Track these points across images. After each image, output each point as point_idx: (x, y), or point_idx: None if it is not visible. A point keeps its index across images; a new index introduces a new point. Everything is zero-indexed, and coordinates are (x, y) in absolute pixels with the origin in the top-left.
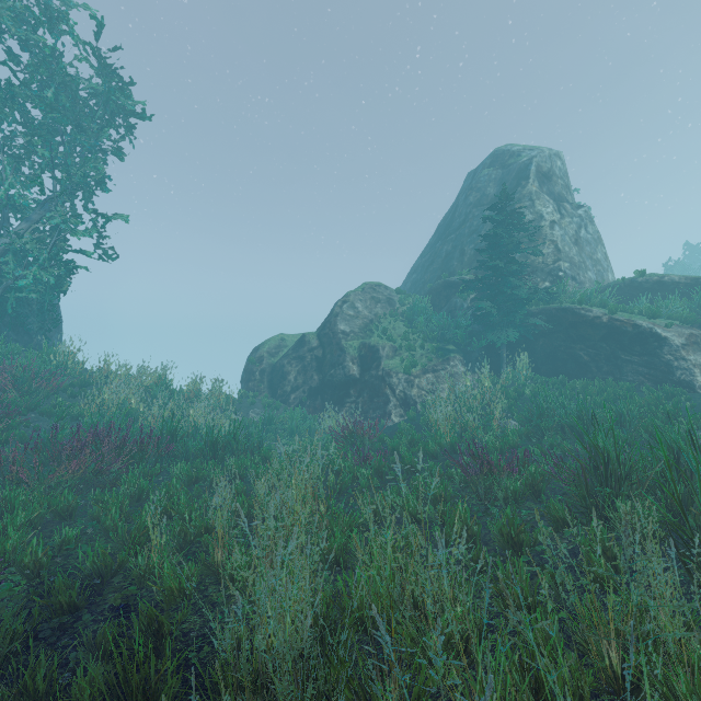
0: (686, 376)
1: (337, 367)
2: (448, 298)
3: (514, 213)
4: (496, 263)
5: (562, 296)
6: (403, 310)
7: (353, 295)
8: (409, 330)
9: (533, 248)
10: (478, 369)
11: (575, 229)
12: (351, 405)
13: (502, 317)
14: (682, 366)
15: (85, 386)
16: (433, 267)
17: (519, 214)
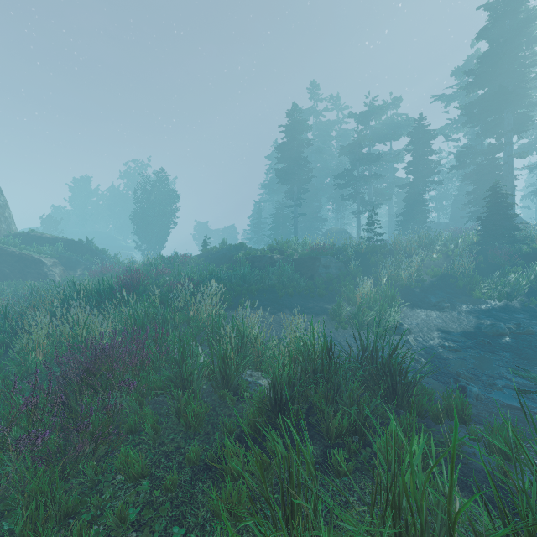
0: (53, 277)
1: None
2: None
3: None
4: None
5: None
6: None
7: None
8: None
9: None
10: None
11: None
12: None
13: None
14: (51, 273)
15: None
16: None
17: None
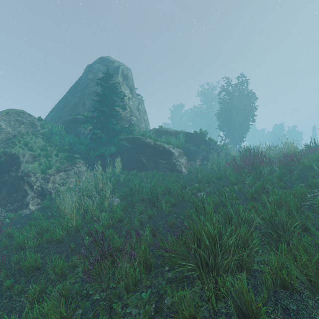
0: (180, 168)
1: None
2: (76, 127)
3: (113, 85)
4: (104, 109)
5: (134, 132)
6: (43, 131)
7: None
8: (47, 144)
9: (123, 105)
10: (94, 168)
11: (137, 104)
12: None
13: (107, 139)
14: (178, 164)
15: None
16: (66, 109)
17: (116, 86)
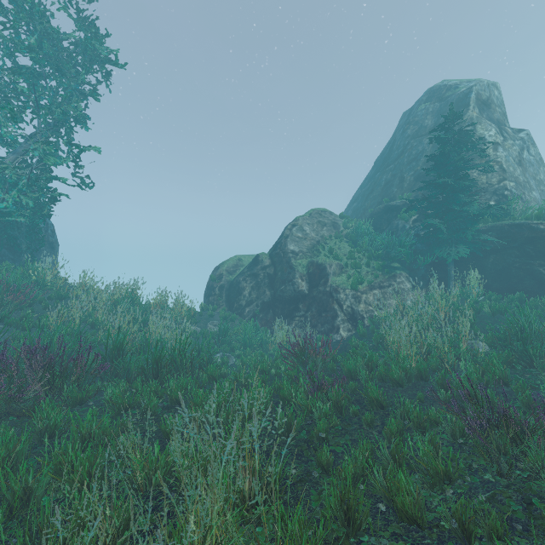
0: None
1: (287, 283)
2: (389, 221)
3: (462, 131)
4: (446, 180)
5: (512, 213)
6: (347, 232)
7: (301, 219)
8: (354, 249)
9: (485, 163)
10: (424, 286)
11: (518, 151)
12: (300, 319)
13: (451, 233)
14: None
15: (62, 298)
16: (373, 195)
17: (468, 132)
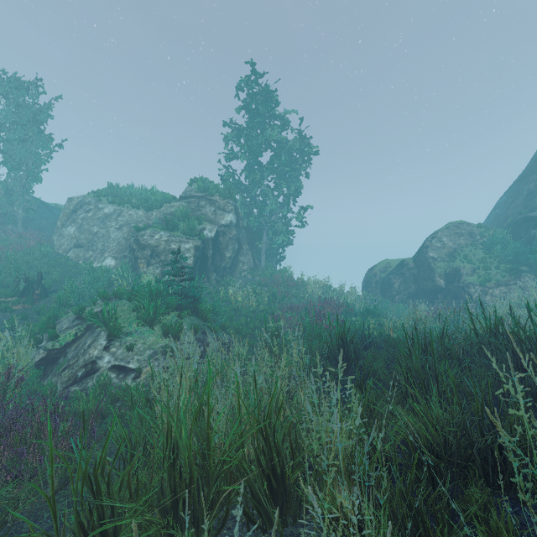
0: None
1: (428, 280)
2: (527, 229)
3: None
4: None
5: None
6: (483, 241)
7: (439, 232)
8: (486, 256)
9: None
10: None
11: None
12: (438, 304)
13: None
14: None
15: (297, 286)
16: (515, 204)
17: None
